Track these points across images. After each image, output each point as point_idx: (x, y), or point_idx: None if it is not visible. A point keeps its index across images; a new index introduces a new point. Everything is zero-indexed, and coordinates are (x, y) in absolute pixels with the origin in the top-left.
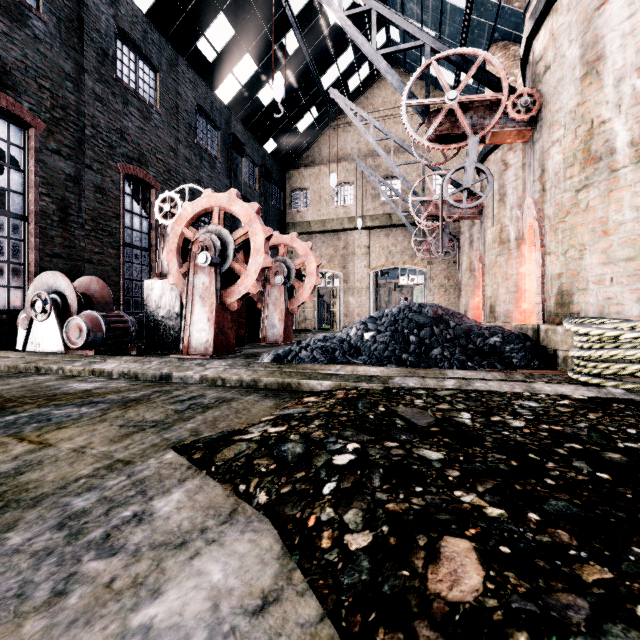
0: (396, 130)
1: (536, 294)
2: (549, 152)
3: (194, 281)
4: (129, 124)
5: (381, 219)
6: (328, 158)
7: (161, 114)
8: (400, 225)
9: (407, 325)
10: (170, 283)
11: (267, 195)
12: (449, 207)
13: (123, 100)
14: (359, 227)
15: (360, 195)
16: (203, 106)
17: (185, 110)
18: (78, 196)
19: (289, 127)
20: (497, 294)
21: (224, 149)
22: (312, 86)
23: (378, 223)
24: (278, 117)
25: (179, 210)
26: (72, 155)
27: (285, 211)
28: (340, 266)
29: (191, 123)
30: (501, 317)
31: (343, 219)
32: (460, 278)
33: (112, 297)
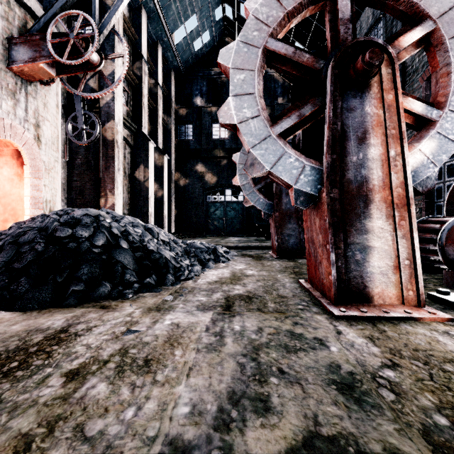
0: None
1: (33, 208)
2: (45, 121)
3: None
4: None
5: None
6: None
7: None
8: None
9: None
10: None
11: None
12: None
13: None
14: None
15: None
16: None
17: None
18: None
19: None
20: None
21: None
22: None
23: None
24: None
25: None
26: None
27: None
28: None
29: None
30: None
31: None
32: None
33: None
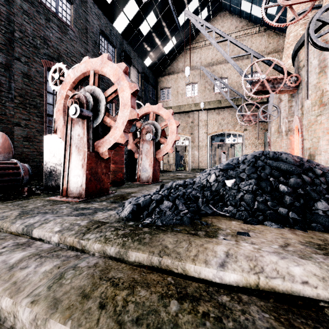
0: (224, 49)
1: None
2: None
3: (71, 133)
4: (50, 34)
5: (214, 103)
6: (182, 69)
7: (75, 32)
8: (226, 107)
9: (270, 172)
10: (58, 136)
11: (146, 91)
12: (272, 84)
13: (46, 18)
14: (202, 107)
15: (201, 90)
16: (104, 31)
17: (92, 32)
18: (8, 79)
19: (159, 50)
20: (317, 145)
21: (118, 60)
22: (173, 23)
23: (213, 106)
24: (145, 1)
25: (65, 77)
26: (3, 49)
27: (157, 101)
28: (189, 133)
29: (96, 41)
30: (322, 163)
31: (191, 104)
32: (269, 138)
33: (12, 148)
